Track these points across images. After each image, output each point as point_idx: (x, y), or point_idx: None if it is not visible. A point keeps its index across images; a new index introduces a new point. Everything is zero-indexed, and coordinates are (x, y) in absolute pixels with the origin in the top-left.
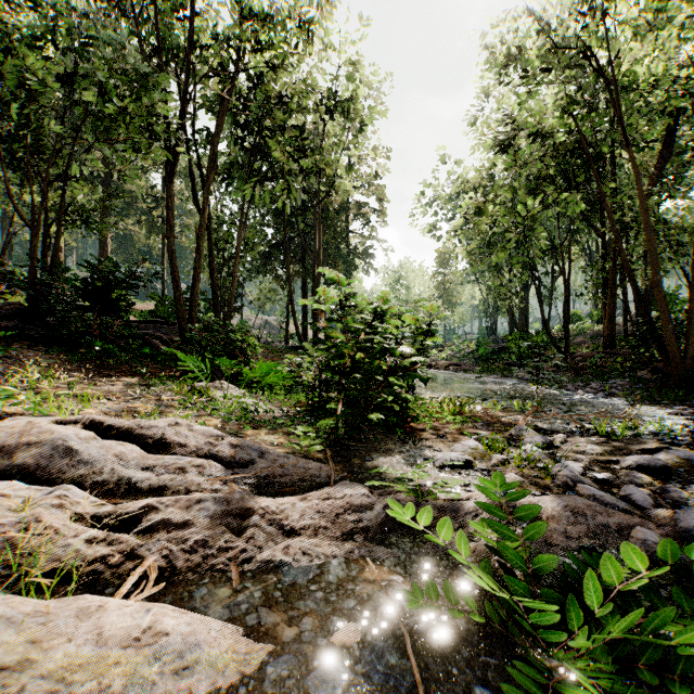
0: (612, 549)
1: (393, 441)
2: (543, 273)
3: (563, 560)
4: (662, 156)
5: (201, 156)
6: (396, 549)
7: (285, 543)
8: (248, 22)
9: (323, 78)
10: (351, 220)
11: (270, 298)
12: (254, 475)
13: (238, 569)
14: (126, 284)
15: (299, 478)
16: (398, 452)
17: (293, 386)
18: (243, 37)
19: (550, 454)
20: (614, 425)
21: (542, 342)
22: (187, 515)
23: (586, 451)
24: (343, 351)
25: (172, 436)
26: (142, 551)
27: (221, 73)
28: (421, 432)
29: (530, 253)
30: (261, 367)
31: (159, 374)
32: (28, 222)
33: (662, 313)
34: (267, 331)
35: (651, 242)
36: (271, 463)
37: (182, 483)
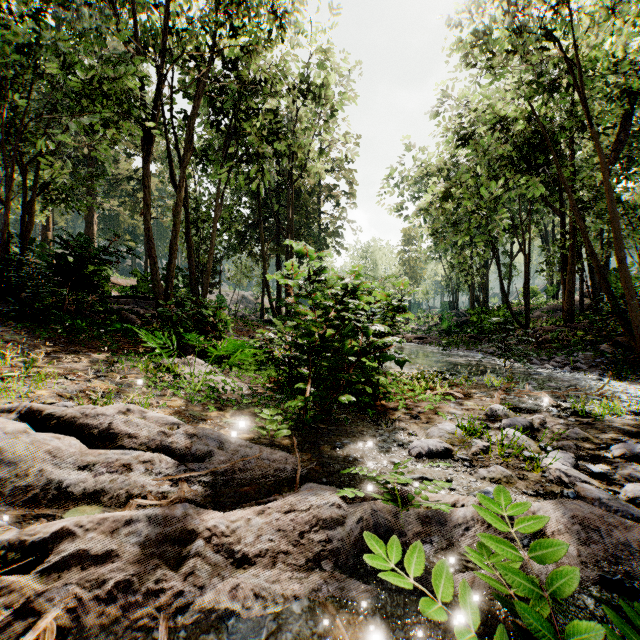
0: (639, 579)
1: (364, 423)
2: (503, 251)
3: (584, 599)
4: (619, 139)
5: (179, 139)
6: (373, 582)
7: (233, 582)
8: (224, 9)
9: (296, 65)
10: (323, 202)
11: (246, 275)
12: (210, 471)
13: (168, 625)
14: (99, 260)
15: (262, 473)
16: (370, 437)
17: (264, 361)
18: (219, 24)
19: (532, 439)
20: (589, 403)
21: (503, 316)
22: (110, 543)
23: (570, 435)
24: (311, 330)
25: (121, 425)
26: (41, 602)
27: (198, 58)
28: (393, 411)
29: (494, 231)
30: (228, 344)
31: (129, 350)
32: (2, 199)
33: (625, 289)
34: (244, 305)
35: (614, 219)
36: (232, 454)
37: (124, 484)
